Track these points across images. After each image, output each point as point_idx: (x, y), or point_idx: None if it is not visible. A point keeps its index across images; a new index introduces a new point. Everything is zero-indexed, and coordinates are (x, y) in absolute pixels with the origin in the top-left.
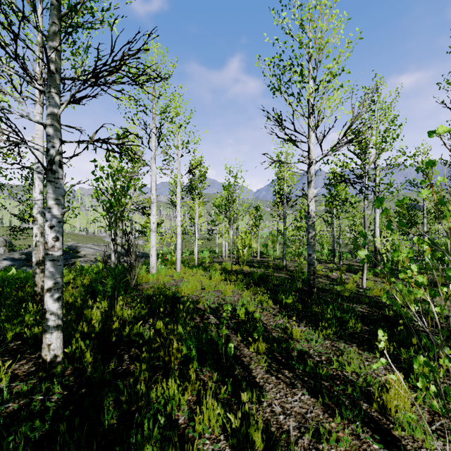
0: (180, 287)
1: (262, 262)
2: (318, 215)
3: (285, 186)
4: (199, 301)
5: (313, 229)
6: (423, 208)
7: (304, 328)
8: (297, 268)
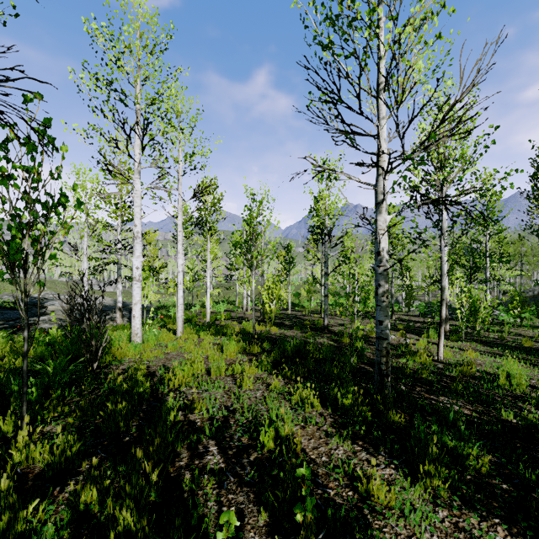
0: (171, 370)
1: (294, 318)
2: (392, 258)
3: (327, 218)
4: (195, 407)
5: (387, 280)
6: (486, 250)
7: (387, 471)
8: (341, 327)
